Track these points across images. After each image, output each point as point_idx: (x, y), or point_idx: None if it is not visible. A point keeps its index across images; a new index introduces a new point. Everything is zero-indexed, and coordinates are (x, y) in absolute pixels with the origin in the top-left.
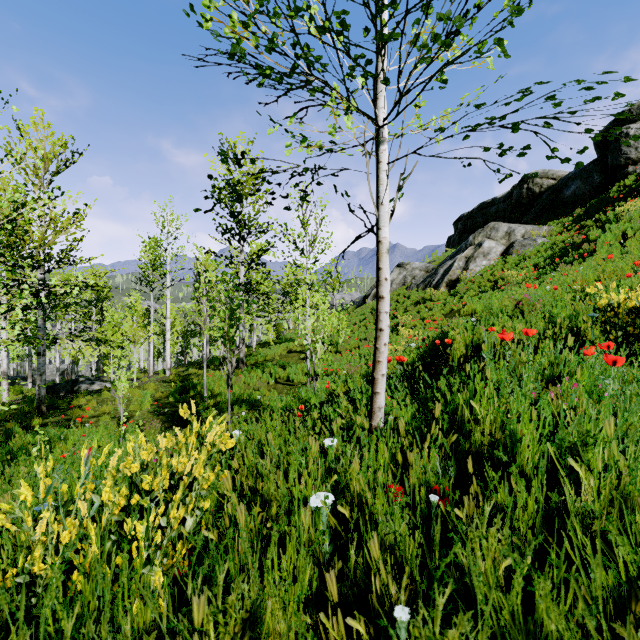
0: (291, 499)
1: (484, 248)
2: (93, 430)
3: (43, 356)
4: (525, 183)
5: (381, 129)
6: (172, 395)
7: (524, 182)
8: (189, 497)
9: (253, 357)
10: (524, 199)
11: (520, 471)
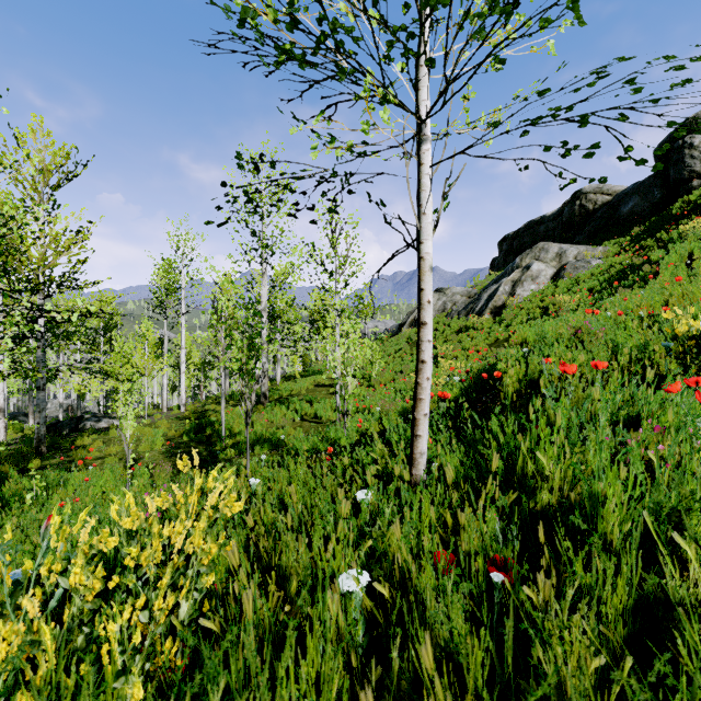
0: (315, 573)
1: (532, 271)
2: (97, 474)
3: (43, 391)
4: (577, 199)
5: (423, 125)
6: (187, 434)
7: (576, 198)
8: (180, 581)
9: (277, 391)
10: (576, 217)
11: (602, 539)
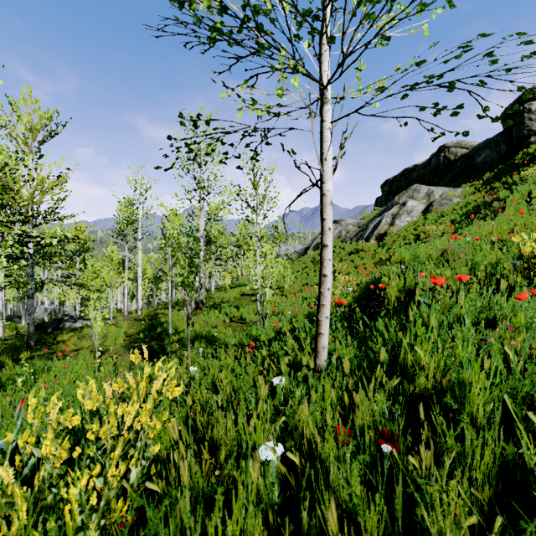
0: (240, 444)
1: (408, 207)
2: (73, 362)
3: (31, 298)
4: (442, 152)
5: (325, 91)
6: (142, 332)
7: (441, 151)
8: (130, 453)
9: (211, 299)
10: (441, 165)
11: (469, 416)
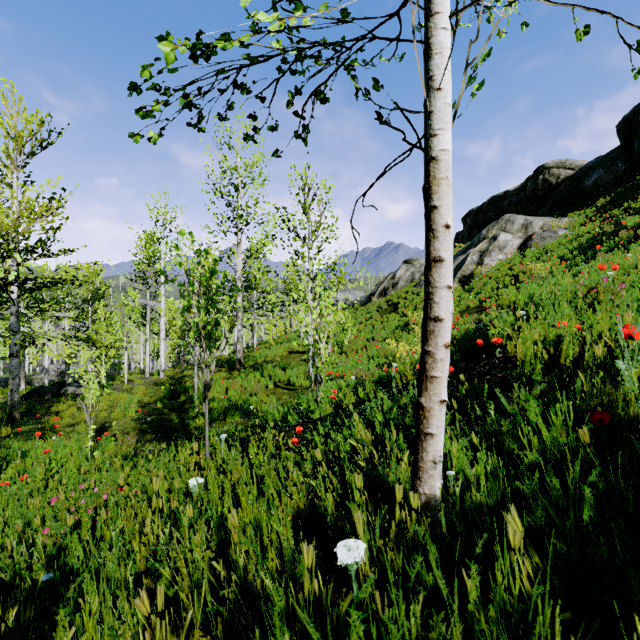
0: None
1: (500, 241)
2: (61, 444)
3: (16, 357)
4: (540, 174)
5: None
6: (161, 400)
7: (539, 173)
8: None
9: (252, 358)
10: (539, 191)
11: None
